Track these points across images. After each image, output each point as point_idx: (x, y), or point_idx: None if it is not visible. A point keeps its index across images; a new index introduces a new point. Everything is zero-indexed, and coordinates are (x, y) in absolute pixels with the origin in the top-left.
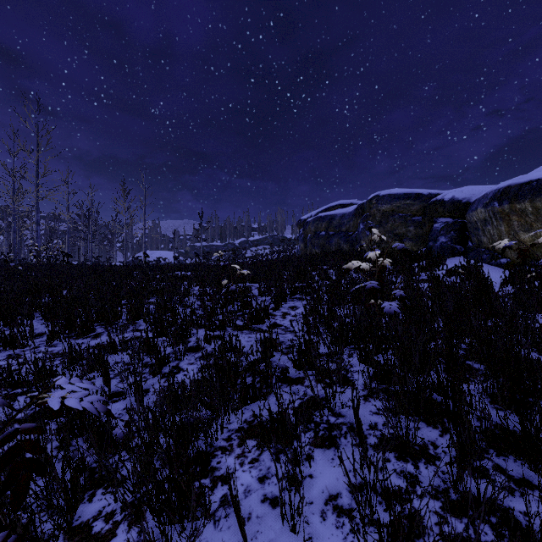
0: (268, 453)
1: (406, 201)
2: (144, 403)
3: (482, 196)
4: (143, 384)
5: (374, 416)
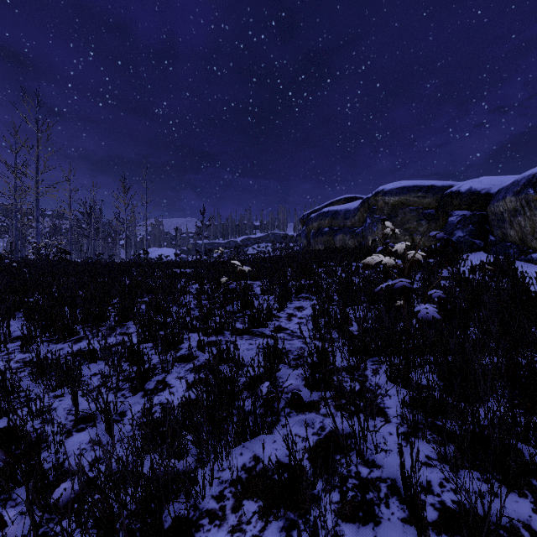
0: (275, 527)
1: (417, 193)
2: (116, 433)
3: (511, 184)
4: (120, 404)
5: (424, 468)
